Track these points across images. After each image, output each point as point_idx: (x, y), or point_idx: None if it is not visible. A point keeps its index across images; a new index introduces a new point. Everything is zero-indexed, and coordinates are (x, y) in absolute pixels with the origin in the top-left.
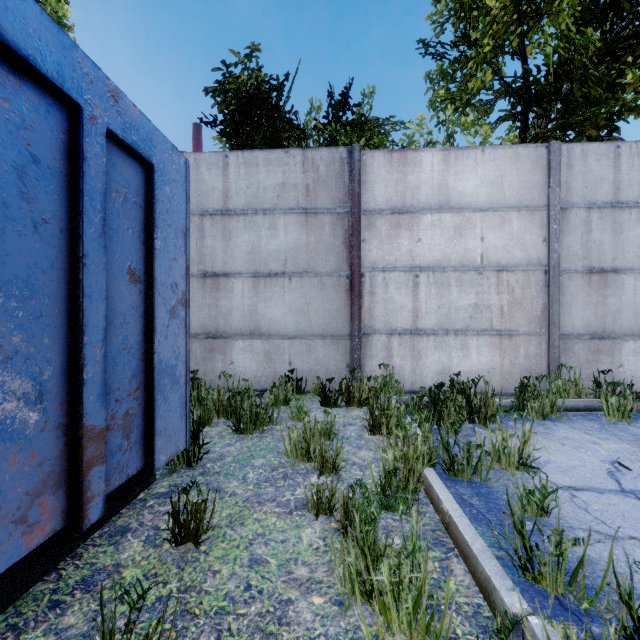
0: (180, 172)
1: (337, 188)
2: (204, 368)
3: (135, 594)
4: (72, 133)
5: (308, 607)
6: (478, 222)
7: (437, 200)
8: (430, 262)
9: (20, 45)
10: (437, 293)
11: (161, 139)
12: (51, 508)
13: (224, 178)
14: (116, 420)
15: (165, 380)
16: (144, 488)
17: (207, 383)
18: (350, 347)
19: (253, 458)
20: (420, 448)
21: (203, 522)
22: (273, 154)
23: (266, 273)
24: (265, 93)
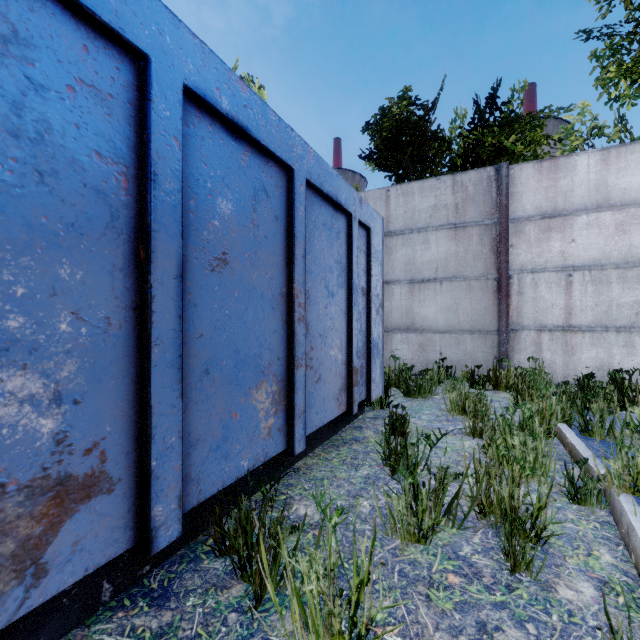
0: (380, 226)
1: (484, 203)
2: None
3: (379, 446)
4: (348, 227)
5: (471, 464)
6: None
7: (594, 200)
8: (585, 261)
9: (340, 200)
10: (594, 291)
11: (373, 212)
12: (343, 399)
13: (386, 208)
14: (358, 367)
15: (374, 351)
16: (361, 413)
17: None
18: (497, 341)
19: (422, 410)
20: (554, 407)
21: (407, 424)
22: (426, 183)
23: (420, 280)
24: (414, 123)
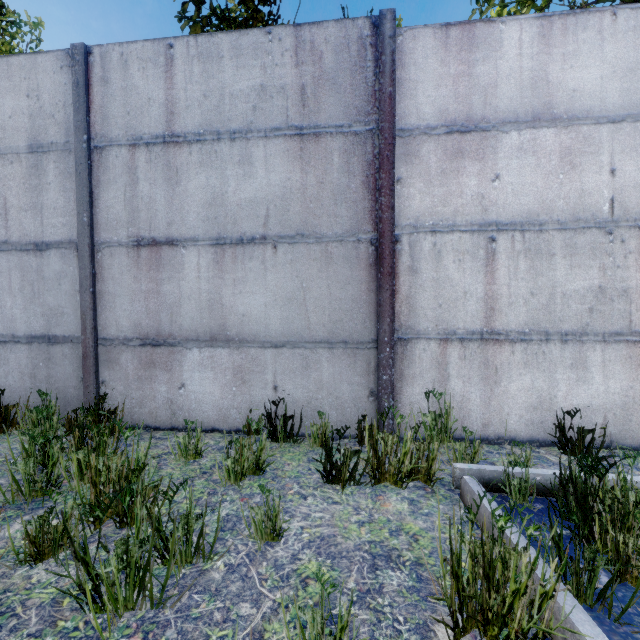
0: None
1: (353, 89)
2: (139, 393)
3: None
4: None
5: None
6: (605, 141)
7: (529, 106)
8: (516, 215)
9: None
10: (529, 268)
11: None
12: None
13: (167, 82)
14: None
15: None
16: None
17: (144, 417)
18: (375, 362)
19: None
20: None
21: None
22: (246, 37)
23: (235, 238)
24: (252, 2)
